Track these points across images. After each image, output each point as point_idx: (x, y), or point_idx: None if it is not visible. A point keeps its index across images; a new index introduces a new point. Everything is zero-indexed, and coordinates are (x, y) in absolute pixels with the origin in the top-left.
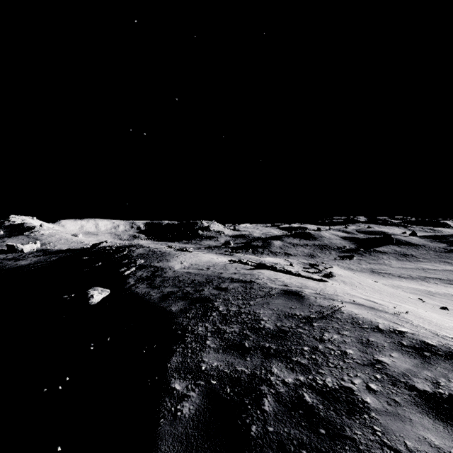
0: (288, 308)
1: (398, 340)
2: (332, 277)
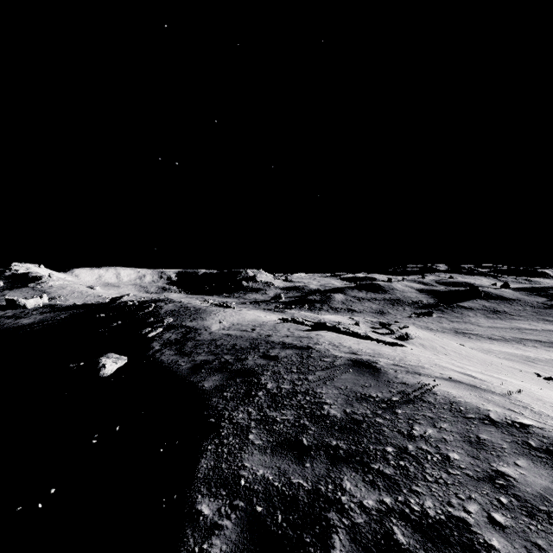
0: (360, 386)
1: (522, 438)
2: (408, 339)
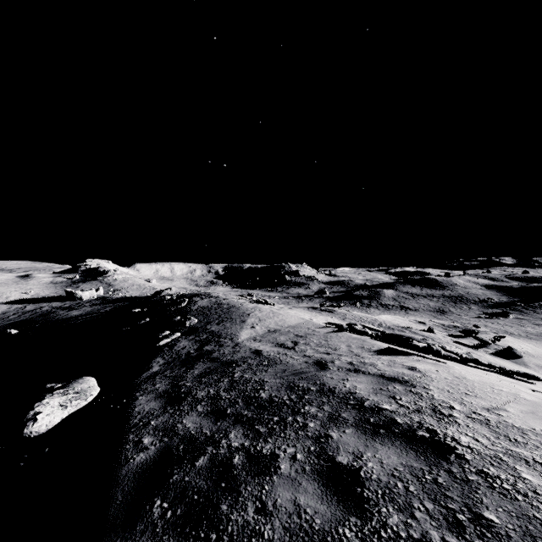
0: None
1: None
2: (514, 356)
